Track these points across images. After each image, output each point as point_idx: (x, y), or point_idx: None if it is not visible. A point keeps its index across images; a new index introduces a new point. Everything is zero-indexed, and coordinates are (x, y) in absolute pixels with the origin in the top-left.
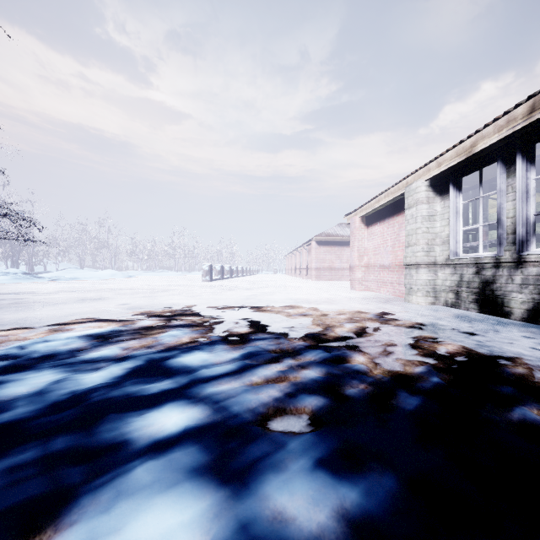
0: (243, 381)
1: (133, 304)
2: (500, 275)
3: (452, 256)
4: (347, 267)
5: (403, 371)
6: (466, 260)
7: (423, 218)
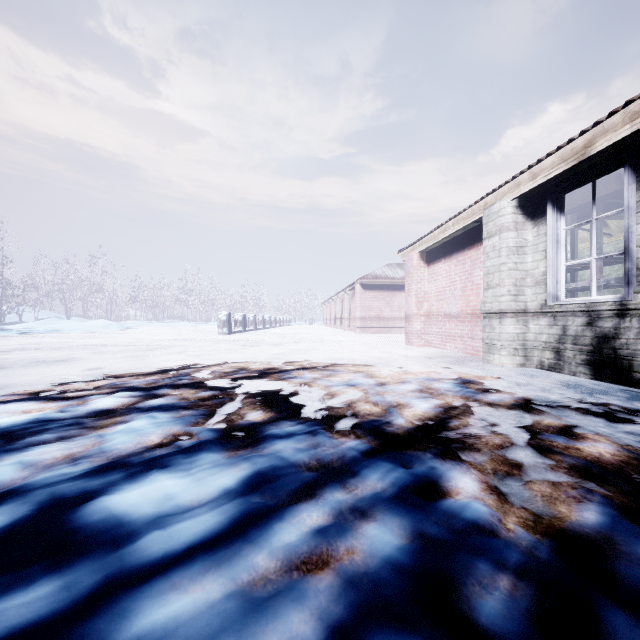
0: (233, 576)
1: (109, 368)
2: (627, 327)
3: (551, 302)
4: (398, 316)
5: (562, 520)
6: (572, 306)
7: (510, 250)
